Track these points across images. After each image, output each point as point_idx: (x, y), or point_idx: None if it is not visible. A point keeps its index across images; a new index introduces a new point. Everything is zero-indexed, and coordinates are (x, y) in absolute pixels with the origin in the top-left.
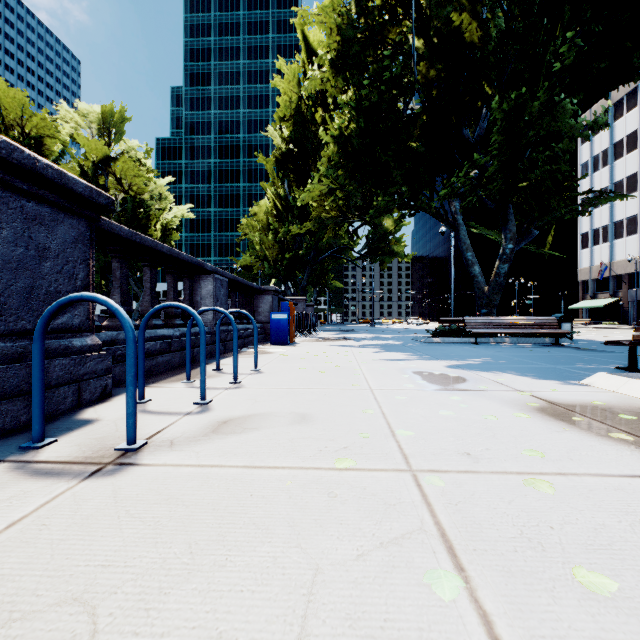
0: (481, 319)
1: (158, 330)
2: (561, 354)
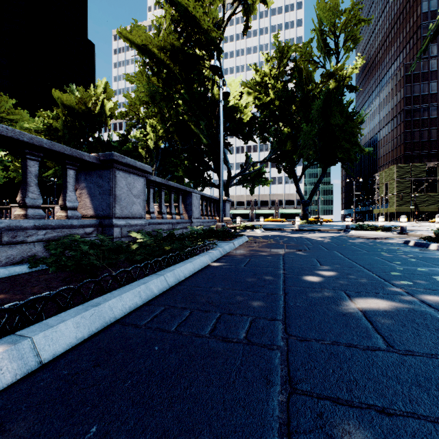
0: None
1: None
2: None
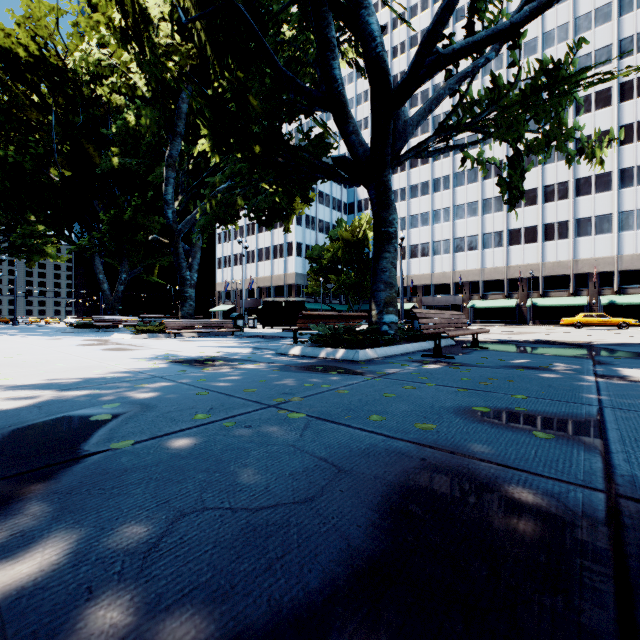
0: (104, 317)
1: None
2: None
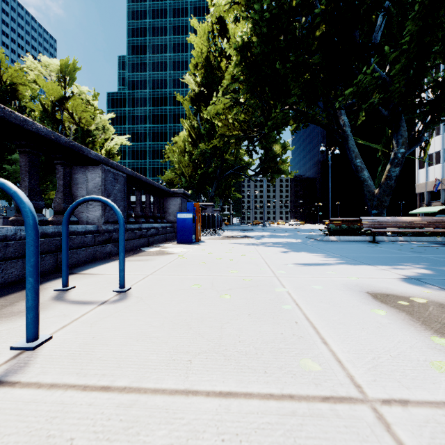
0: (377, 218)
1: None
2: None
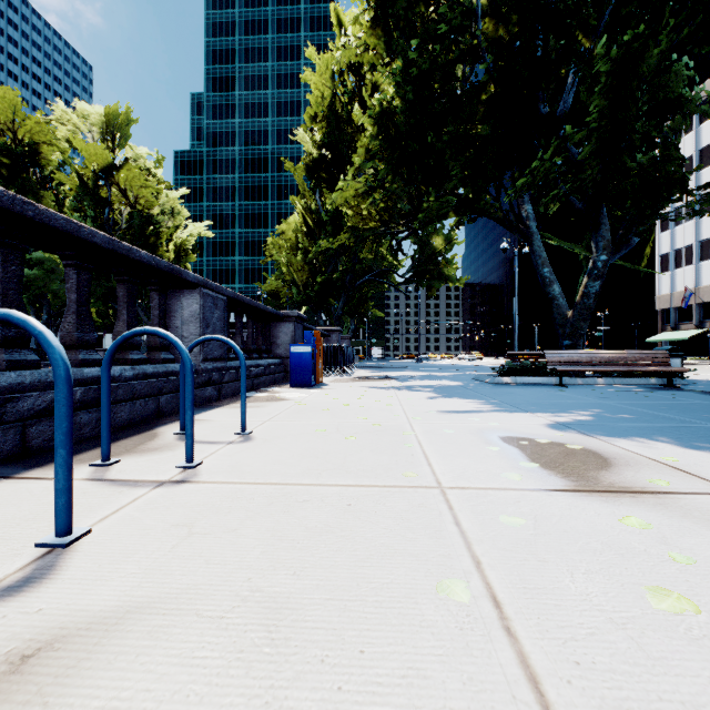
0: (567, 353)
1: (86, 369)
2: (697, 402)
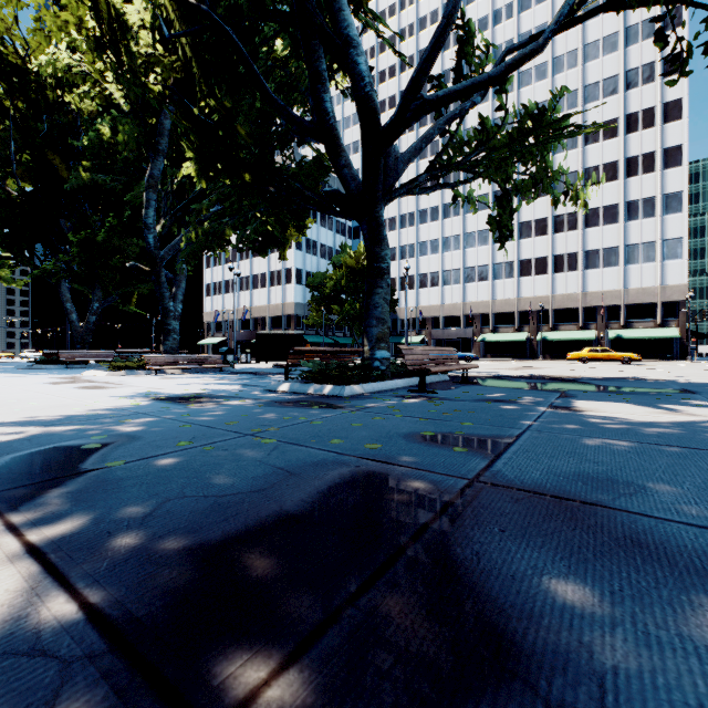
0: (73, 352)
1: None
2: None
